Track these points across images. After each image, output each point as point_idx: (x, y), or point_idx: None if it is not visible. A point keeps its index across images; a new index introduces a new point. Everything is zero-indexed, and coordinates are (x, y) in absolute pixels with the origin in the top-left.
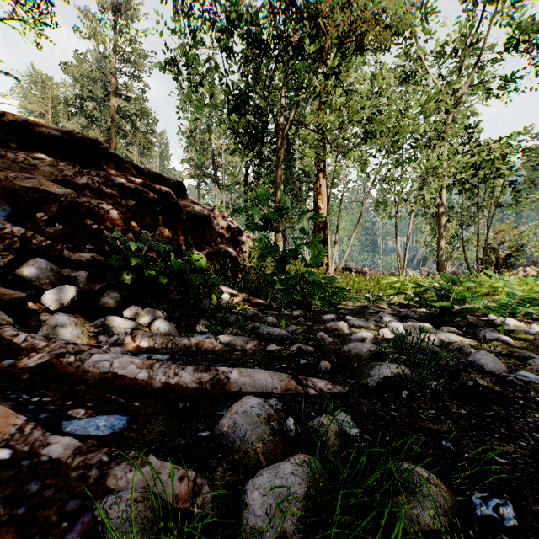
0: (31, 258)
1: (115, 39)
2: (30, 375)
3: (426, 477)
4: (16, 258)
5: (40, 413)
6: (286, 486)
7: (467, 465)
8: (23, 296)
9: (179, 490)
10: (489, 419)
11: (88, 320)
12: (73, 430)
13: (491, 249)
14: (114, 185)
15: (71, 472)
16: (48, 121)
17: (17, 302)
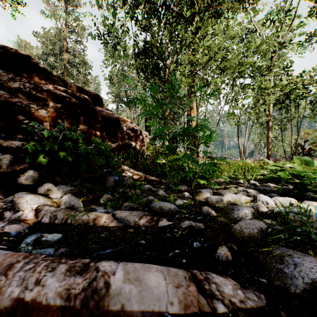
0: None
1: (66, 17)
2: None
3: None
4: None
5: None
6: None
7: None
8: None
9: None
10: None
11: (7, 195)
12: None
13: (299, 145)
14: (42, 91)
15: None
16: None
17: None
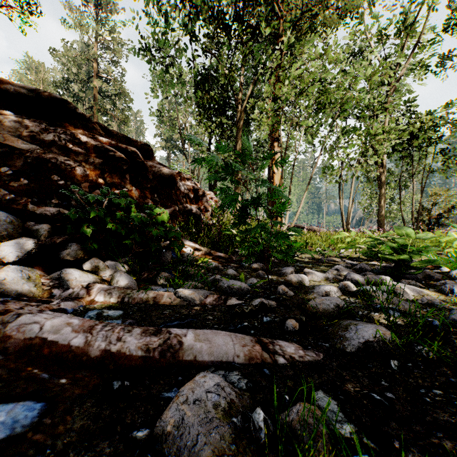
0: None
1: (97, 29)
2: None
3: None
4: None
5: None
6: None
7: None
8: None
9: None
10: None
11: (47, 273)
12: None
13: (424, 210)
14: (81, 143)
15: None
16: None
17: None
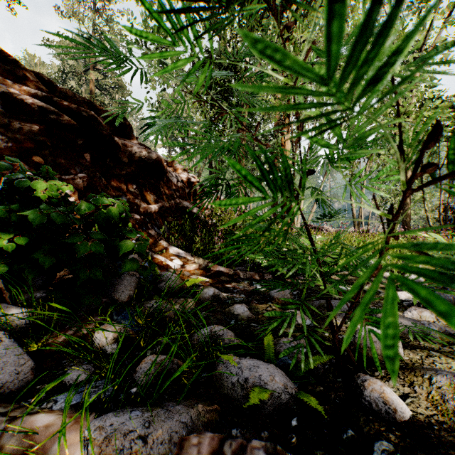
0: None
1: (92, 18)
2: None
3: None
4: None
5: None
6: None
7: None
8: None
9: None
10: None
11: None
12: None
13: (449, 207)
14: None
15: None
16: None
17: None
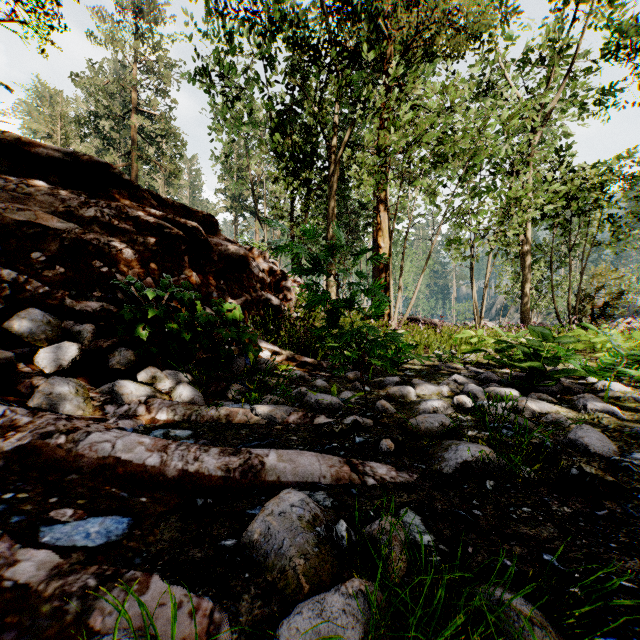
0: (25, 308)
1: (136, 45)
2: (6, 461)
3: (528, 616)
4: (6, 309)
5: (12, 515)
6: (334, 635)
7: (580, 592)
8: (9, 357)
9: (189, 631)
10: (602, 522)
11: (93, 385)
12: (54, 540)
13: (585, 296)
14: (128, 219)
15: (42, 603)
16: (56, 144)
17: (2, 364)
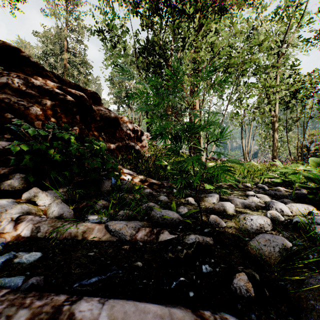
0: None
1: (66, 16)
2: None
3: None
4: None
5: None
6: None
7: None
8: None
9: None
10: None
11: None
12: None
13: (305, 146)
14: (34, 87)
15: None
16: None
17: None
